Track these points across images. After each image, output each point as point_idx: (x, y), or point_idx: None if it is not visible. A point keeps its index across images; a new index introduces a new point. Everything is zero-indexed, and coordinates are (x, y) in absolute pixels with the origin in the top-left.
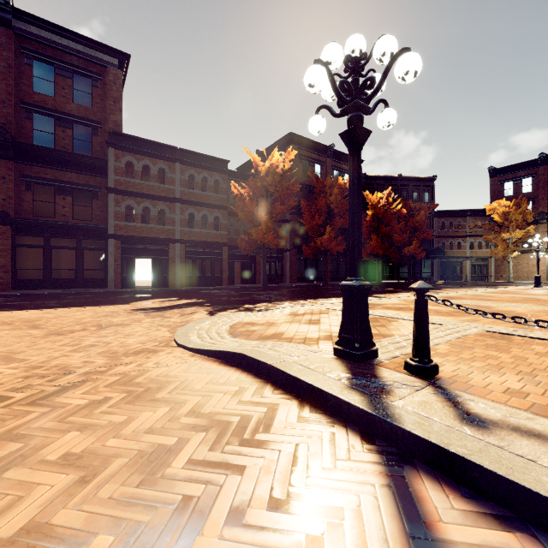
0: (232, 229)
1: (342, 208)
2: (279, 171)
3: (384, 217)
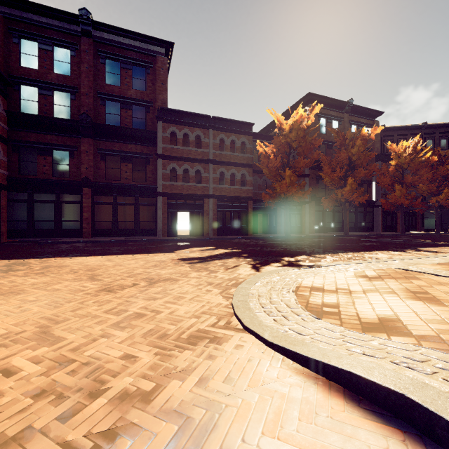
0: (255, 184)
1: (364, 159)
2: (303, 127)
3: (411, 166)
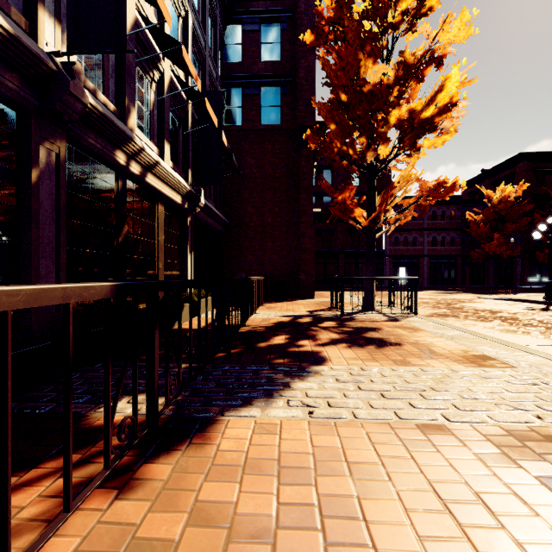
0: (462, 243)
1: None
2: (511, 200)
3: None
